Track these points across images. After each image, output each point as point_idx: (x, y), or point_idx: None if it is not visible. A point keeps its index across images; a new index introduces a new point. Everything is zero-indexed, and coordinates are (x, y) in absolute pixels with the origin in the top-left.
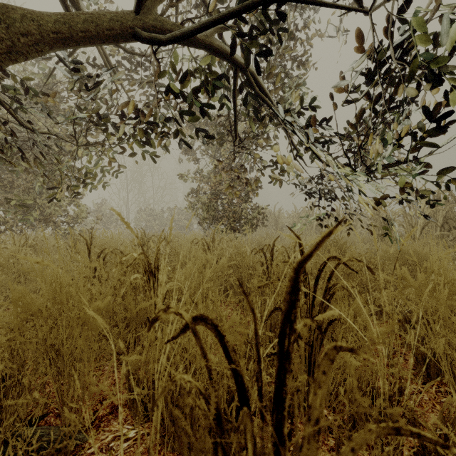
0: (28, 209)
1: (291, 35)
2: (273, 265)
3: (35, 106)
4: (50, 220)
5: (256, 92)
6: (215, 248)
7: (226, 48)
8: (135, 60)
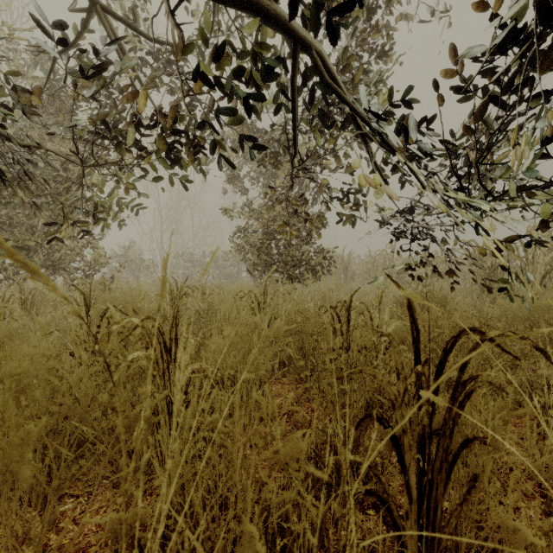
0: (29, 253)
1: (370, 13)
2: (356, 335)
3: (36, 119)
4: (60, 267)
5: (326, 79)
6: (267, 304)
7: (282, 10)
8: (162, 56)
